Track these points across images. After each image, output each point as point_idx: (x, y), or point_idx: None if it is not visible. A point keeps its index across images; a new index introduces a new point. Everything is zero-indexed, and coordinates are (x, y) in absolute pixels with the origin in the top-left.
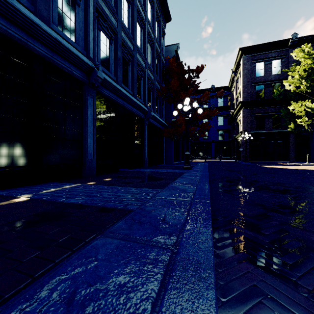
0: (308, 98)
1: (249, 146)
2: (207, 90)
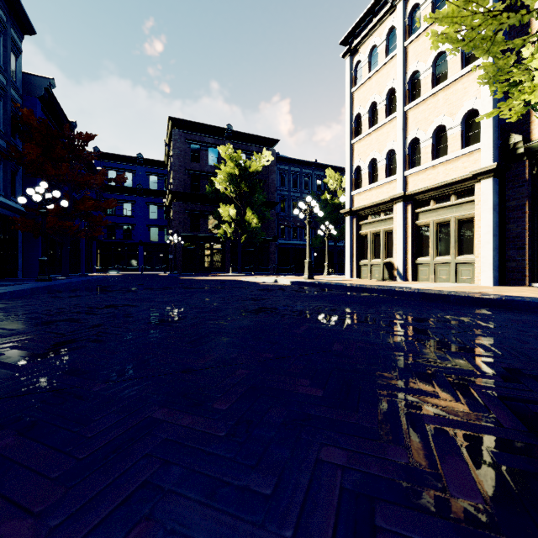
0: (235, 203)
1: (183, 253)
2: (131, 158)
